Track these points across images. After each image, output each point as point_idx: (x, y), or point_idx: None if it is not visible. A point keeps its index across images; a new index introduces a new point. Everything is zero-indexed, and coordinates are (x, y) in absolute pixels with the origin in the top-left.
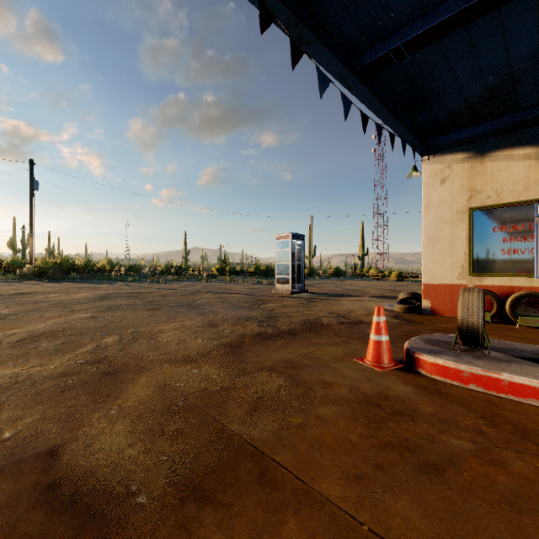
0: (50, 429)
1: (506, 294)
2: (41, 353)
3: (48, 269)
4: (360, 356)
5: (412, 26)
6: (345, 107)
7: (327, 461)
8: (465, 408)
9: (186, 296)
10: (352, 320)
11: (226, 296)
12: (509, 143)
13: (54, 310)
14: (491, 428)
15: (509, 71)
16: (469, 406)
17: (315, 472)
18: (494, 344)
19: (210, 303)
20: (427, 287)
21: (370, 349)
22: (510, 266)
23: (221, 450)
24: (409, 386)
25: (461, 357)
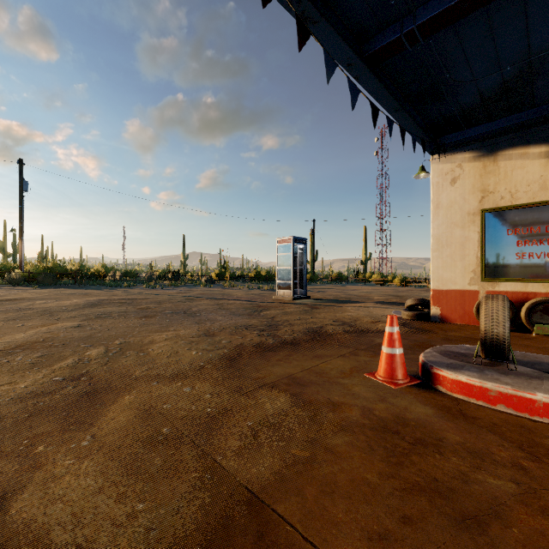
0: (3, 470)
1: (521, 300)
2: (14, 368)
3: (38, 274)
4: (370, 370)
5: (427, 6)
6: (354, 96)
7: (341, 512)
8: (497, 435)
9: (182, 303)
10: (358, 328)
11: (224, 303)
12: (524, 141)
13: (38, 318)
14: (532, 462)
15: (529, 61)
16: (501, 432)
17: (327, 529)
18: (518, 357)
19: (208, 310)
20: (436, 293)
21: (382, 363)
22: (525, 271)
23: (210, 496)
24: (429, 408)
25: (486, 373)
